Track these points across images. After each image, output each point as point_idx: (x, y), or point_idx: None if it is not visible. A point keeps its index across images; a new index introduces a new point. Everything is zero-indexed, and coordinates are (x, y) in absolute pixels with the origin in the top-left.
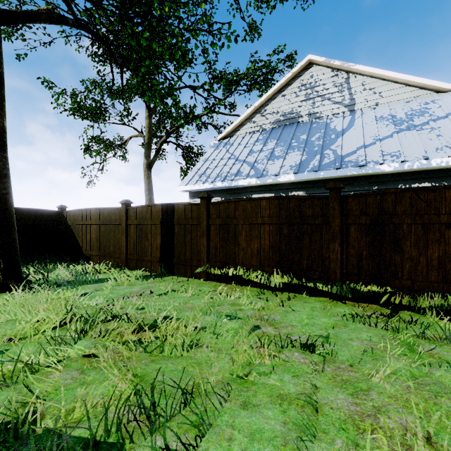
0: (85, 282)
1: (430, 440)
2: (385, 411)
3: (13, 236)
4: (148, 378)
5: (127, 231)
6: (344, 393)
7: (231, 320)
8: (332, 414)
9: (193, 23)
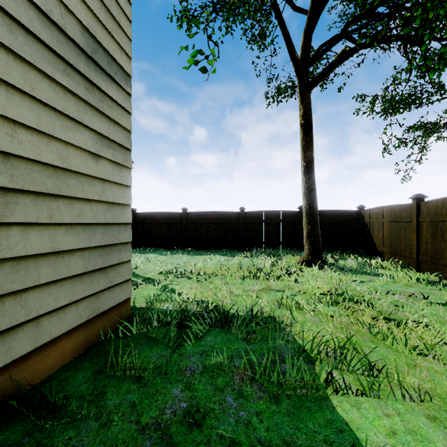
0: (366, 273)
1: None
2: None
3: (317, 230)
4: (358, 346)
5: (419, 229)
6: None
7: None
8: None
9: None
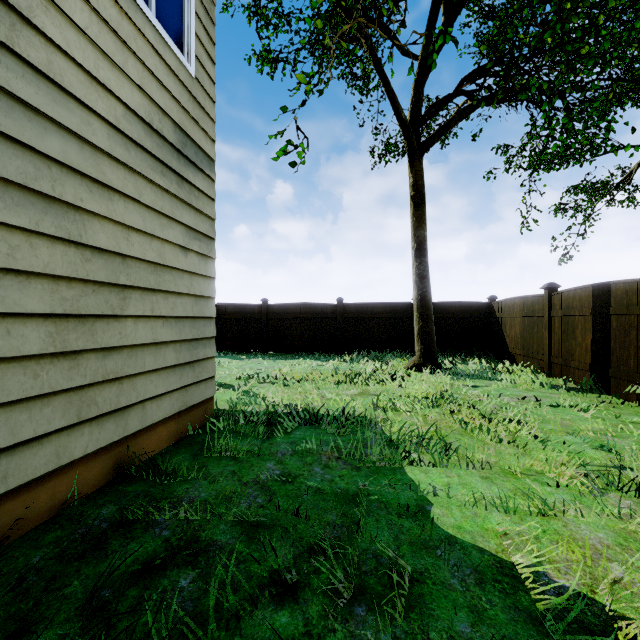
0: (486, 378)
1: (615, 583)
2: (637, 571)
3: (430, 327)
4: (445, 438)
5: (551, 325)
6: (612, 538)
7: (597, 450)
8: (556, 526)
9: (597, 17)
